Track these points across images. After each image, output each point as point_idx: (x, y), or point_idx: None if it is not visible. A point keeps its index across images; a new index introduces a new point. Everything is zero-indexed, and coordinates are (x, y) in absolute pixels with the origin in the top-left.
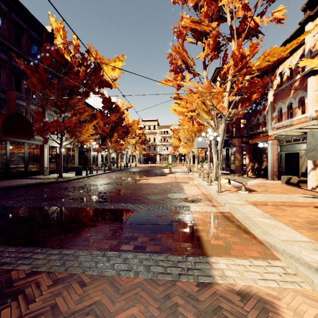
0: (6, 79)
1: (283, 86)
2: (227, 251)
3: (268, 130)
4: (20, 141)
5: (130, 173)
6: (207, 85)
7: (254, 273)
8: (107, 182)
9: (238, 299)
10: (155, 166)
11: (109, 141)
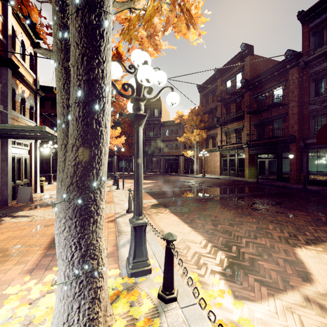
0: None
1: None
2: None
3: None
4: None
5: None
6: None
7: None
8: None
9: None
10: None
11: None
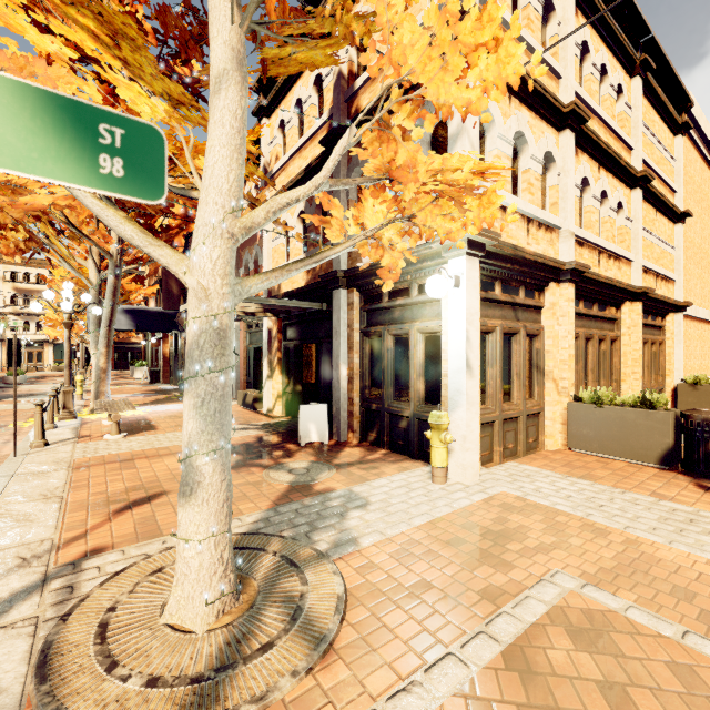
0: None
1: None
2: None
3: None
4: None
5: None
6: None
7: None
8: None
9: None
10: None
11: None
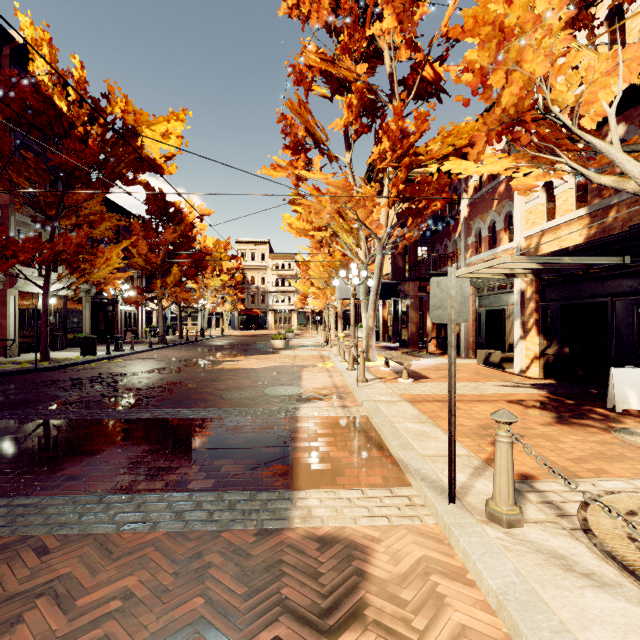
0: None
1: (482, 191)
2: (331, 479)
3: (460, 268)
4: None
5: (207, 349)
6: (342, 182)
7: (360, 509)
8: (149, 368)
9: (315, 548)
10: (264, 334)
11: (161, 284)
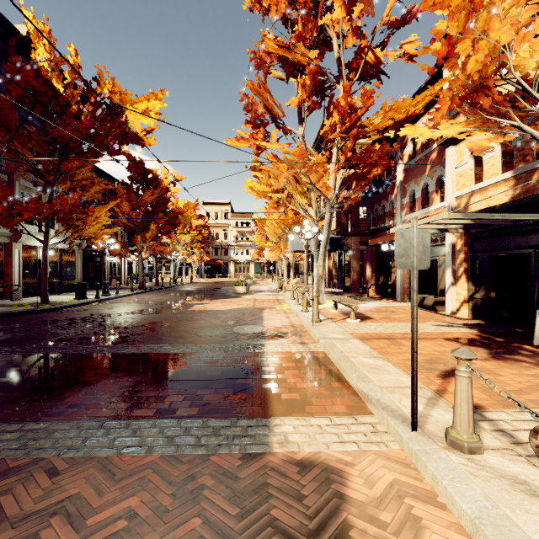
0: None
1: (416, 158)
2: (301, 408)
3: (396, 224)
4: None
5: (180, 293)
6: (298, 150)
7: (331, 435)
8: (133, 310)
9: (296, 471)
10: (226, 281)
11: (141, 239)
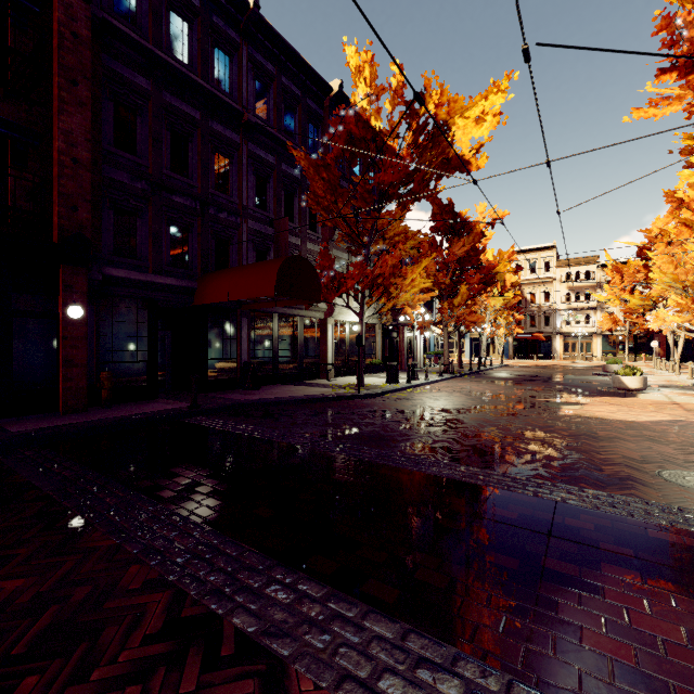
0: (273, 200)
1: None
2: None
3: None
4: (292, 313)
5: (506, 382)
6: None
7: None
8: (468, 405)
9: None
10: (556, 365)
11: (448, 306)
